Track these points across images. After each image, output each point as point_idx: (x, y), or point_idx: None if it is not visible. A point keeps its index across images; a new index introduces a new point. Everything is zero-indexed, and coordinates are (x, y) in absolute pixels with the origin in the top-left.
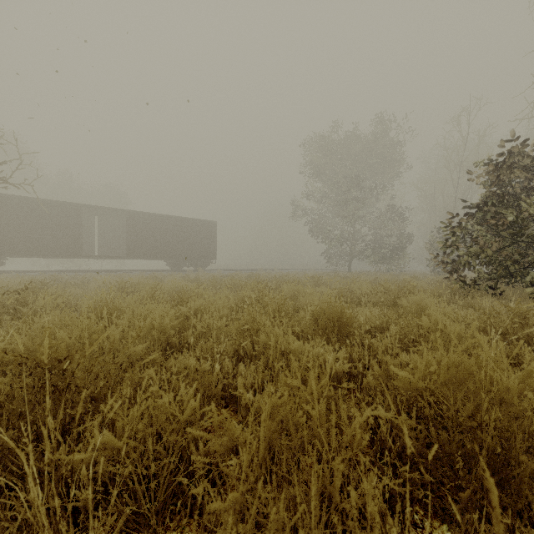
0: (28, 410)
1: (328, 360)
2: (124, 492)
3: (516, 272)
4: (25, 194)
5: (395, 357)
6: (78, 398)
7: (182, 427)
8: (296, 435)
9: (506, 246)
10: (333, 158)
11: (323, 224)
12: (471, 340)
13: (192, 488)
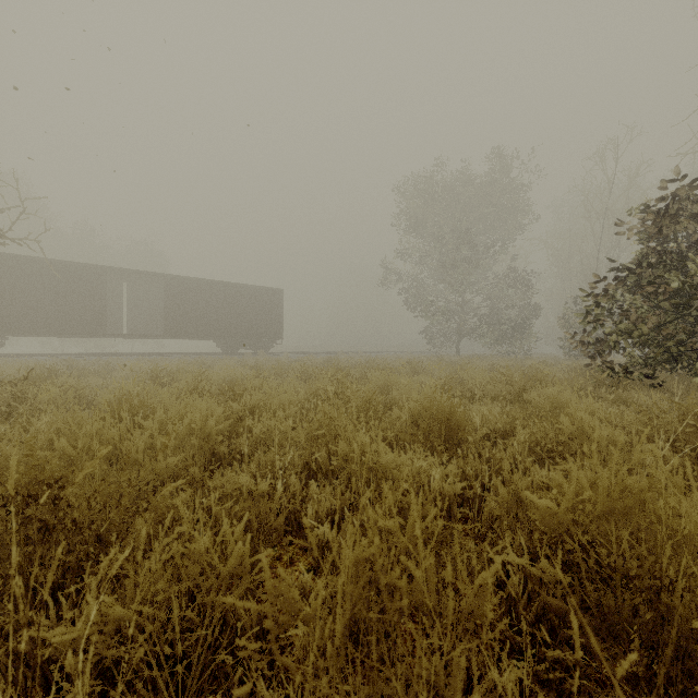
0: (4, 555)
1: (433, 477)
2: (138, 681)
3: (680, 356)
4: (32, 254)
5: (525, 473)
6: (77, 537)
7: (224, 583)
8: (392, 605)
9: (667, 321)
10: (436, 205)
11: (423, 293)
12: (641, 455)
13: (239, 670)
